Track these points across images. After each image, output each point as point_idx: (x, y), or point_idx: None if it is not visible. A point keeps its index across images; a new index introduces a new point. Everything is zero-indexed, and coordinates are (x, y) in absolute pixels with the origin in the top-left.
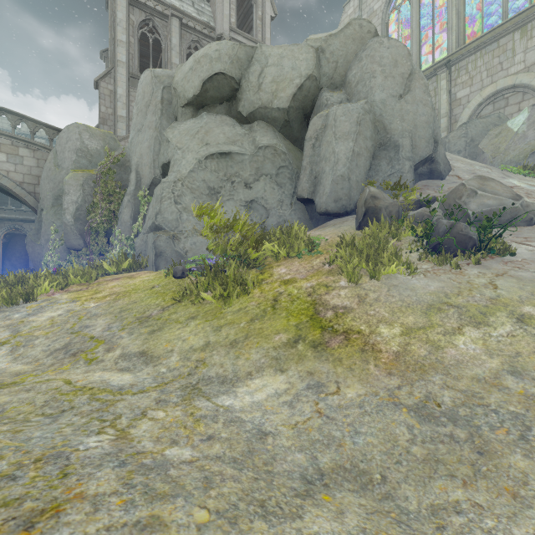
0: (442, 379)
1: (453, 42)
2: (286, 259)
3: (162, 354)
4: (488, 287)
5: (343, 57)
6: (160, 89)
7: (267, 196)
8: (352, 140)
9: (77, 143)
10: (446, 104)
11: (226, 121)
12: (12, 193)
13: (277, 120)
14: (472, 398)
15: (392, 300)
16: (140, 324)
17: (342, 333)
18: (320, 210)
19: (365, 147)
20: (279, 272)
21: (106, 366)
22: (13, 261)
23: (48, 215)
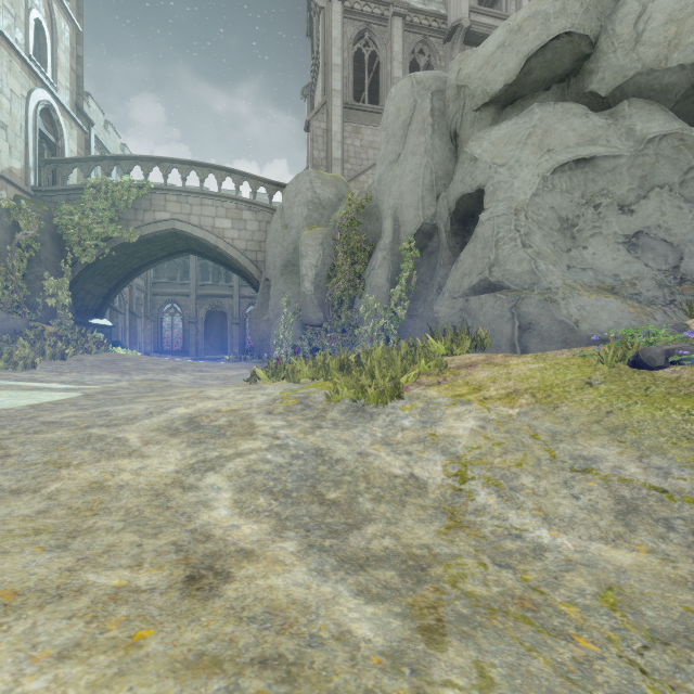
0: None
1: None
2: None
3: None
4: None
5: None
6: (428, 97)
7: (670, 223)
8: None
9: (308, 194)
10: None
11: (571, 111)
12: (236, 263)
13: (670, 90)
14: None
15: None
16: None
17: None
18: None
19: None
20: None
21: None
22: (211, 340)
23: (278, 285)
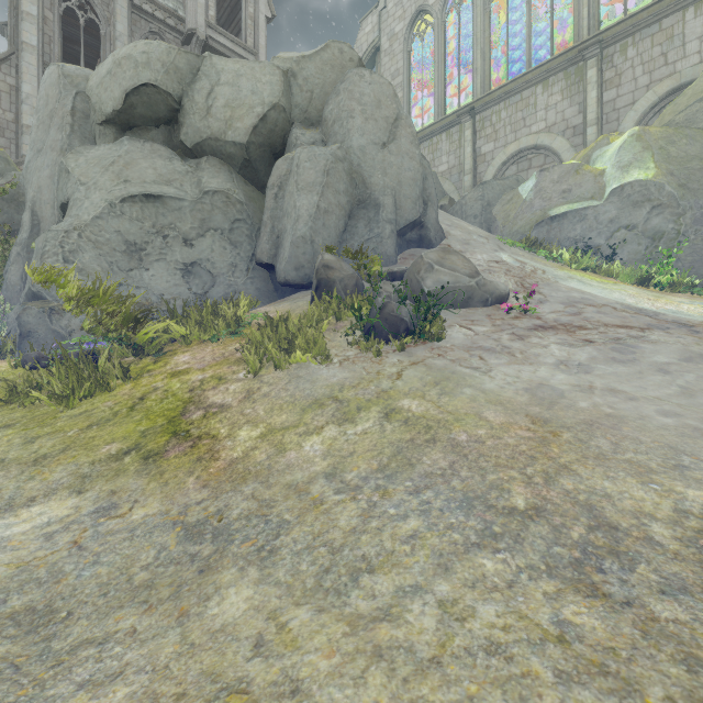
0: (255, 488)
1: (478, 86)
2: (201, 343)
3: None
4: (392, 377)
5: (320, 86)
6: (72, 94)
7: (216, 258)
8: (317, 193)
9: None
10: (471, 158)
11: (159, 152)
12: None
13: (234, 158)
14: (264, 508)
15: (282, 395)
16: None
17: (193, 439)
18: (279, 279)
19: (337, 203)
20: (178, 361)
21: None
22: None
23: None
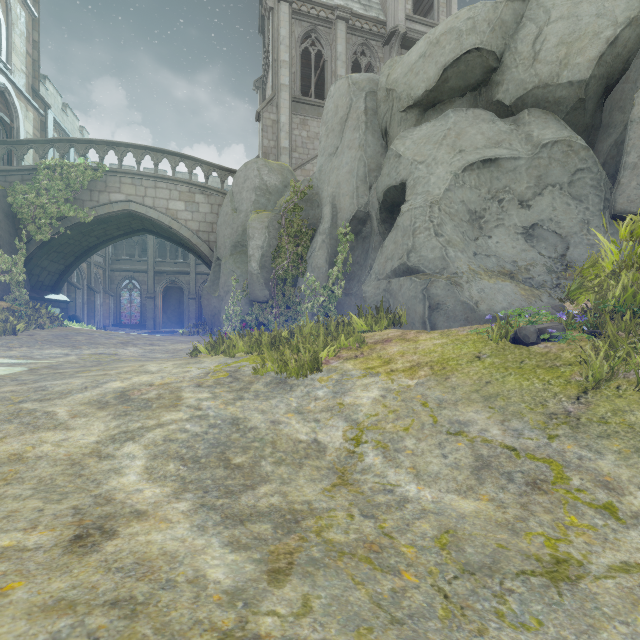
0: None
1: None
2: None
3: None
4: None
5: None
6: (362, 97)
7: (559, 217)
8: None
9: (256, 181)
10: None
11: (481, 116)
12: (189, 243)
13: (562, 102)
14: None
15: None
16: (578, 430)
17: None
18: None
19: None
20: None
21: None
22: (169, 314)
23: (228, 264)
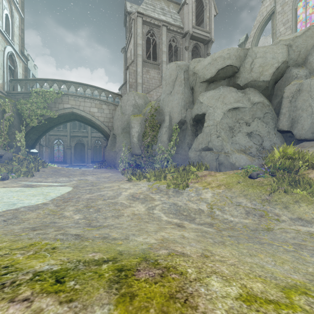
0: None
1: None
2: (308, 169)
3: (310, 219)
4: None
5: (304, 48)
6: (182, 72)
7: (260, 130)
8: None
9: (133, 101)
10: None
11: (232, 90)
12: (99, 127)
13: (260, 87)
14: None
15: None
16: (270, 203)
17: None
18: (300, 138)
19: None
20: None
21: (291, 223)
22: (76, 156)
23: (120, 137)
